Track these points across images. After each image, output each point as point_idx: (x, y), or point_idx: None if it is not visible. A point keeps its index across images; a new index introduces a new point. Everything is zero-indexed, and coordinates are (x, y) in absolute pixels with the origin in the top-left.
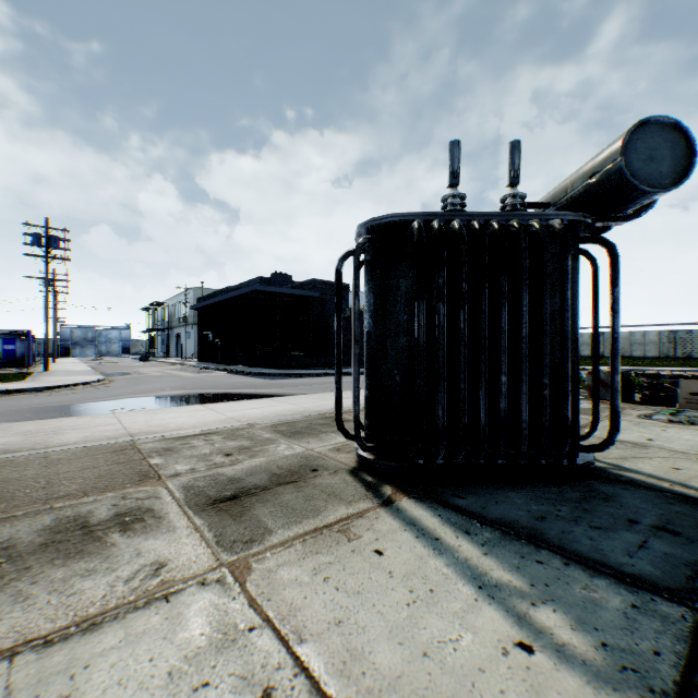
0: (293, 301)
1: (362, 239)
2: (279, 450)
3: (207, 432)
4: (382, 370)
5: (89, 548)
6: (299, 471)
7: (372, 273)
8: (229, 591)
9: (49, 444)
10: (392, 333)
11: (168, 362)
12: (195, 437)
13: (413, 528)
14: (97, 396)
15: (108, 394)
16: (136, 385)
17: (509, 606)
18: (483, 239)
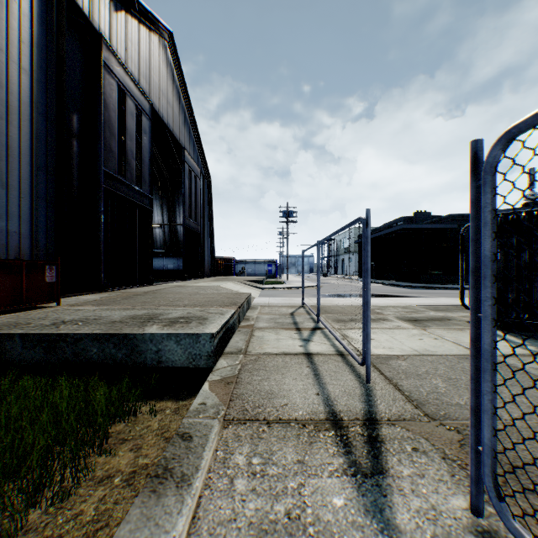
0: (432, 232)
1: None
2: (430, 314)
3: (392, 306)
4: None
5: (377, 321)
6: (441, 319)
7: None
8: (421, 331)
9: (334, 303)
10: None
11: (339, 277)
12: (388, 307)
13: None
14: (323, 292)
15: (327, 291)
16: (335, 288)
17: (514, 344)
18: (535, 221)
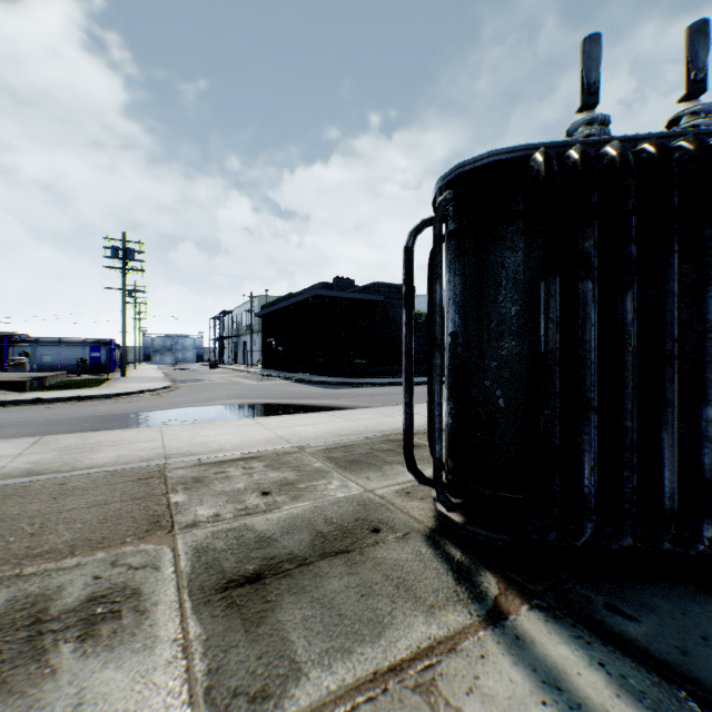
0: (355, 306)
1: (446, 194)
2: (330, 490)
3: (249, 456)
4: (475, 389)
5: (16, 675)
6: (353, 530)
7: (459, 247)
8: None
9: (77, 465)
10: (491, 334)
11: (234, 369)
12: (234, 463)
13: (559, 698)
14: (157, 404)
15: (168, 402)
16: (198, 393)
17: None
18: (669, 166)
